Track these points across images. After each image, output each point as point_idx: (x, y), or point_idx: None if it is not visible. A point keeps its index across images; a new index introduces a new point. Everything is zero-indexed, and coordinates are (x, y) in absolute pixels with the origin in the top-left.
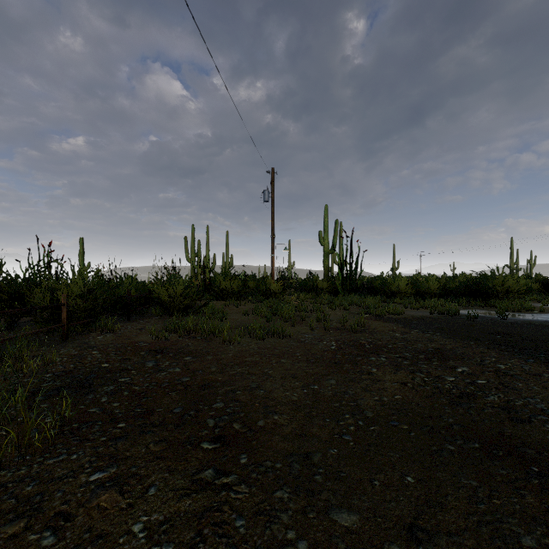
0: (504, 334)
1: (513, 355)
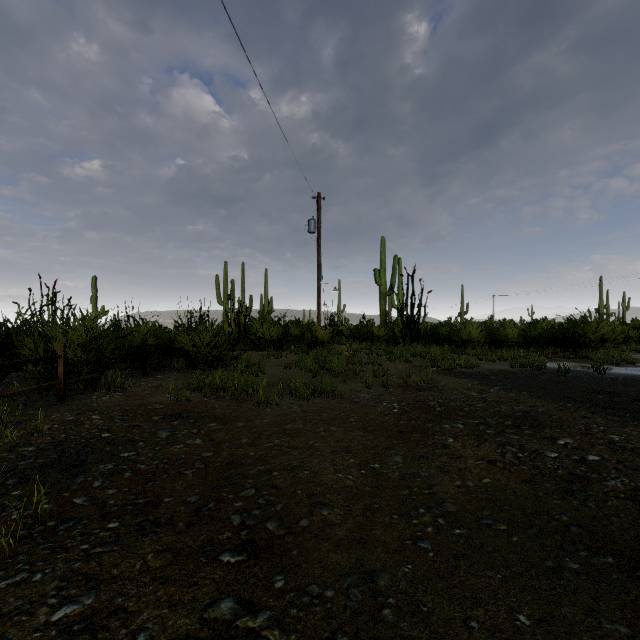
0: (607, 394)
1: (625, 421)
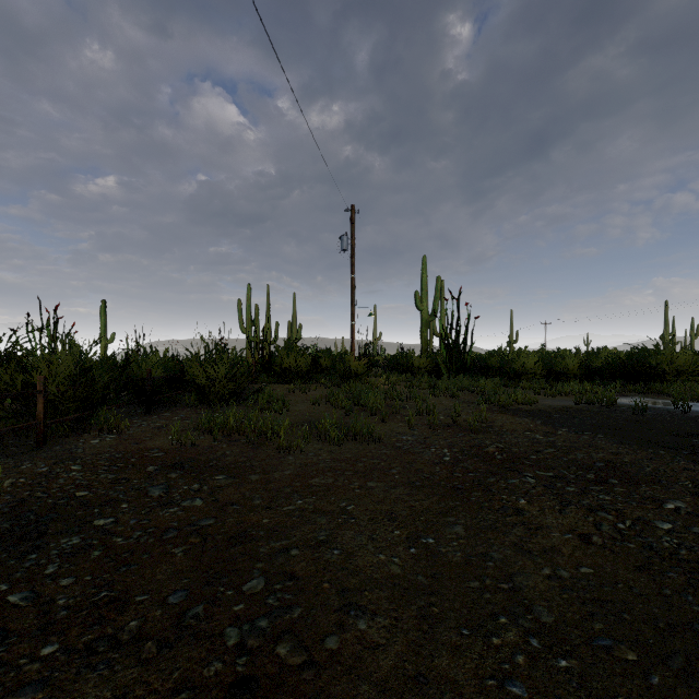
0: None
1: None
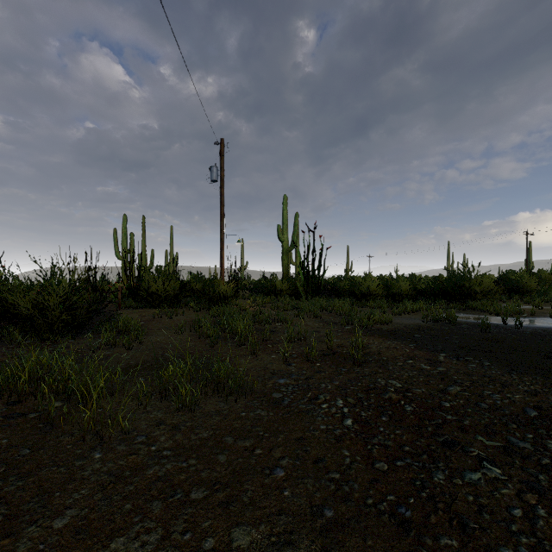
0: None
1: None
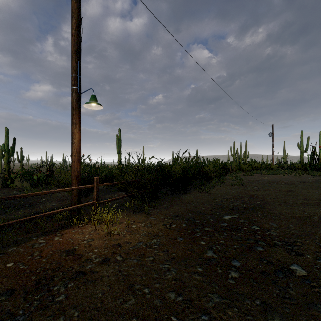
0: None
1: None
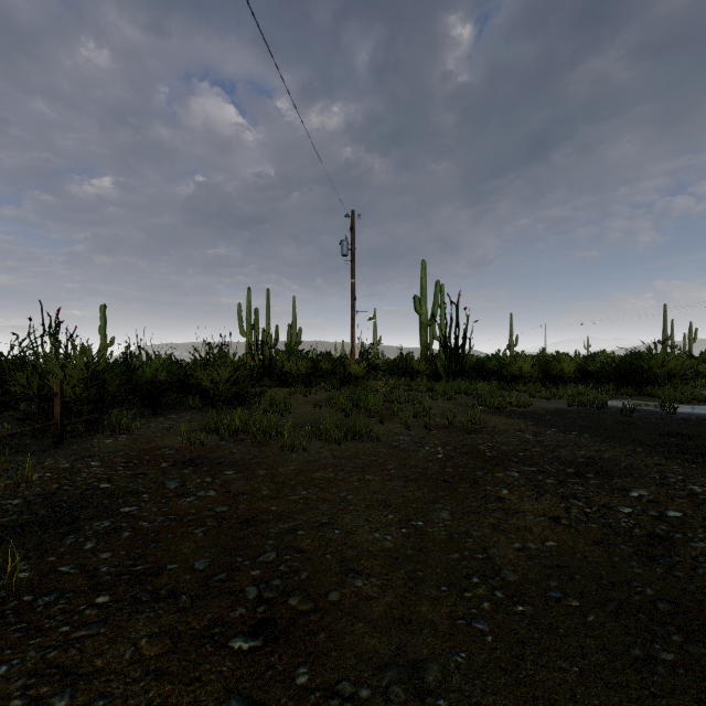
0: (680, 436)
1: (705, 469)
